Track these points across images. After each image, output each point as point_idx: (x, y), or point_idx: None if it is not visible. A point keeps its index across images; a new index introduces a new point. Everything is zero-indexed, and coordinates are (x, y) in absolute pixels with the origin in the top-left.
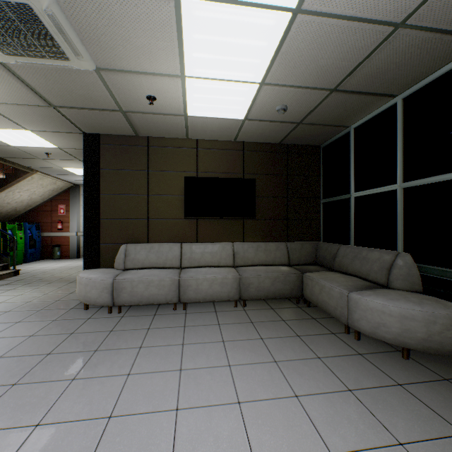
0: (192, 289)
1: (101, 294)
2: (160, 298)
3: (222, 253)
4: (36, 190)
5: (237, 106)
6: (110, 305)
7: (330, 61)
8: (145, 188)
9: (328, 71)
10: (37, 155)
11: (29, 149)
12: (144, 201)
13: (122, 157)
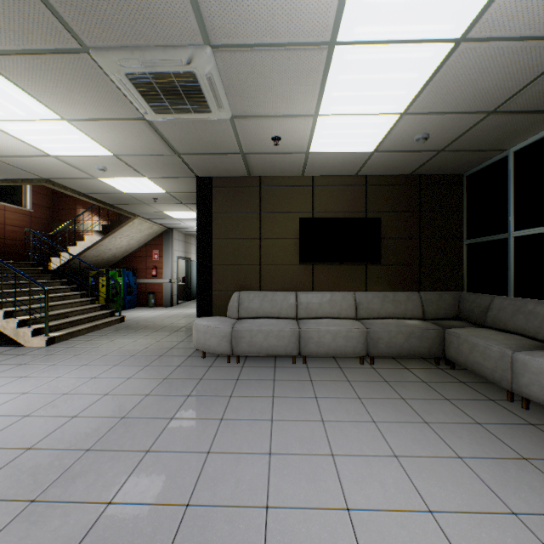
0: (313, 341)
1: (220, 343)
2: (279, 350)
3: (342, 304)
4: (134, 235)
5: (368, 139)
6: (229, 354)
7: (492, 83)
8: (257, 231)
9: (488, 93)
10: (144, 201)
11: (139, 195)
12: (256, 246)
13: (234, 200)
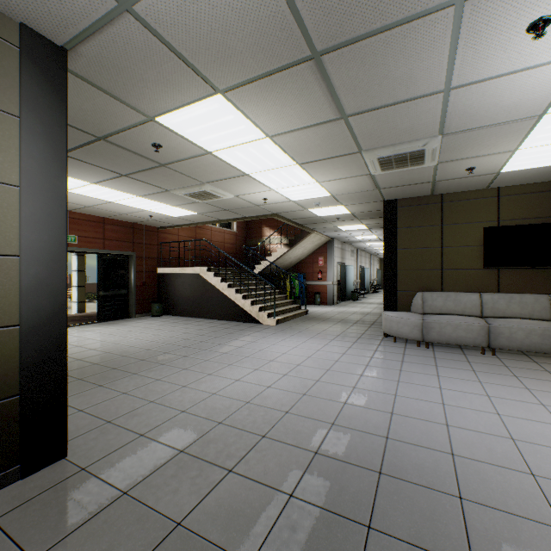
0: (503, 336)
1: (411, 331)
2: (467, 341)
3: (533, 306)
4: (307, 246)
5: None
6: (419, 340)
7: None
8: (438, 241)
9: None
10: (328, 220)
11: (327, 217)
12: (437, 253)
13: (416, 216)
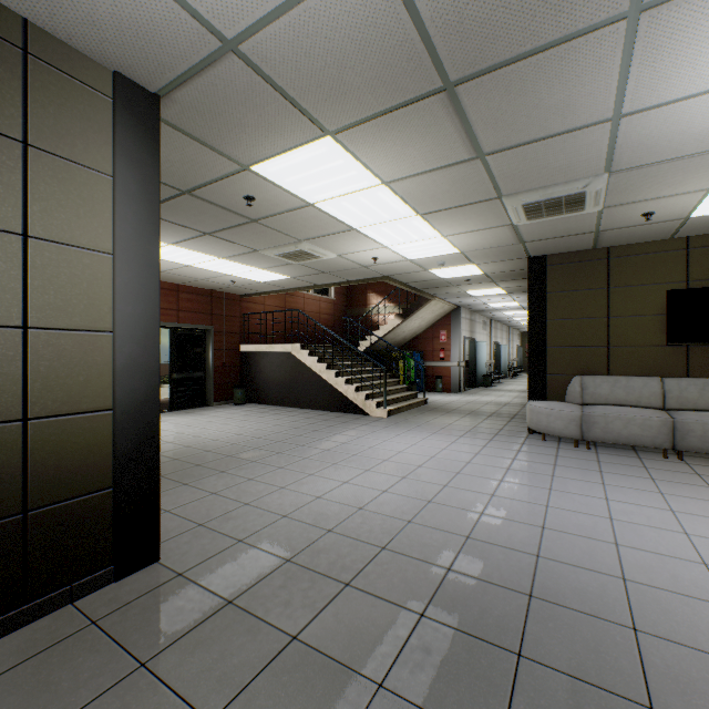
0: (694, 435)
1: (567, 426)
2: (644, 440)
3: None
4: (426, 316)
5: None
6: (577, 439)
7: None
8: (602, 309)
9: None
10: (454, 283)
11: (453, 279)
12: (601, 325)
13: (572, 277)
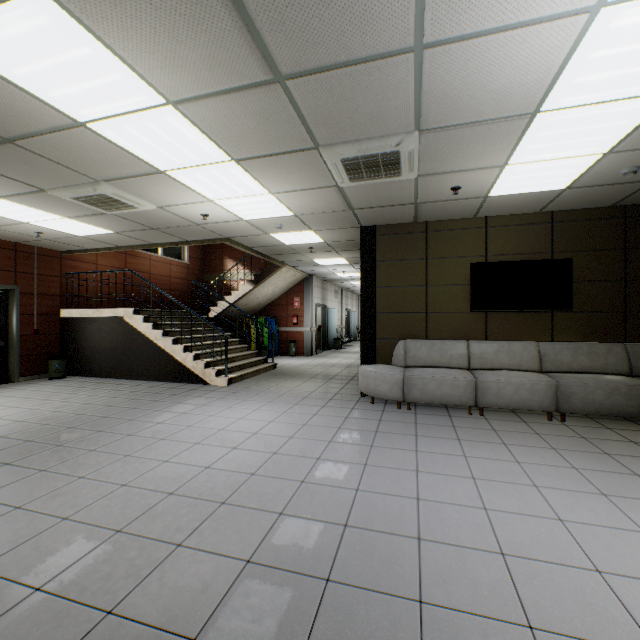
0: (491, 392)
1: (391, 389)
2: (453, 399)
3: (522, 355)
4: (279, 283)
5: (560, 179)
6: (400, 401)
7: None
8: (422, 278)
9: None
10: (299, 250)
11: (297, 246)
12: (421, 293)
13: (398, 247)
